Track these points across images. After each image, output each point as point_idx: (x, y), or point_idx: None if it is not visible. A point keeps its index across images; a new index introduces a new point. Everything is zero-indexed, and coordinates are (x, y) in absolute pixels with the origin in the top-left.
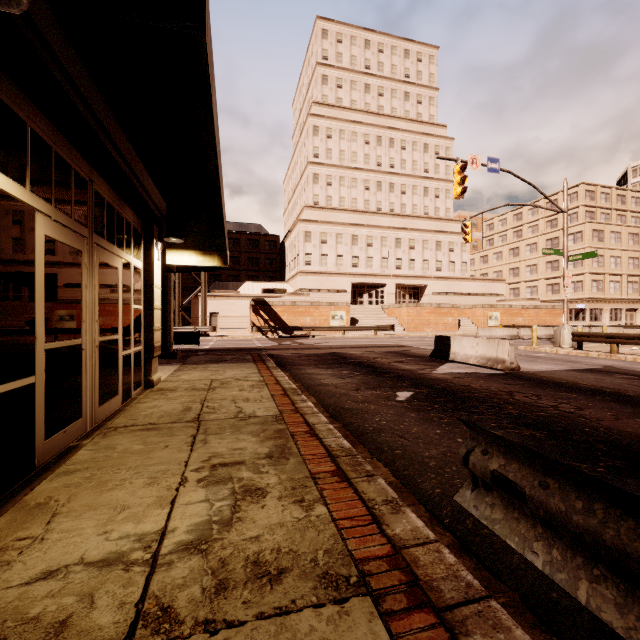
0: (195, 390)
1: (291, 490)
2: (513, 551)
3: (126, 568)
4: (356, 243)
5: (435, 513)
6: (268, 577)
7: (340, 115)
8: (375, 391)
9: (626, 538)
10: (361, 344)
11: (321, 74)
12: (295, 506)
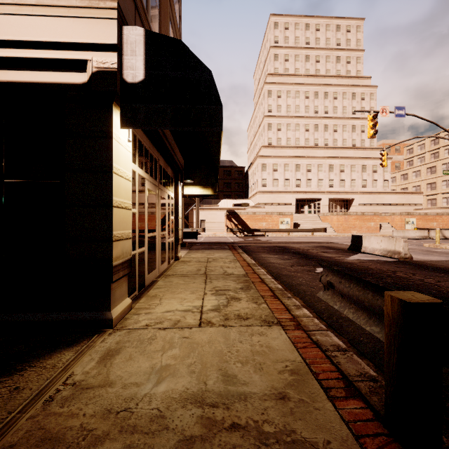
0: (200, 262)
1: (252, 299)
2: (350, 327)
3: (192, 312)
4: (299, 170)
5: (320, 316)
6: (243, 319)
7: (287, 80)
8: (303, 267)
9: (354, 291)
10: (300, 241)
11: (273, 54)
12: (253, 304)
